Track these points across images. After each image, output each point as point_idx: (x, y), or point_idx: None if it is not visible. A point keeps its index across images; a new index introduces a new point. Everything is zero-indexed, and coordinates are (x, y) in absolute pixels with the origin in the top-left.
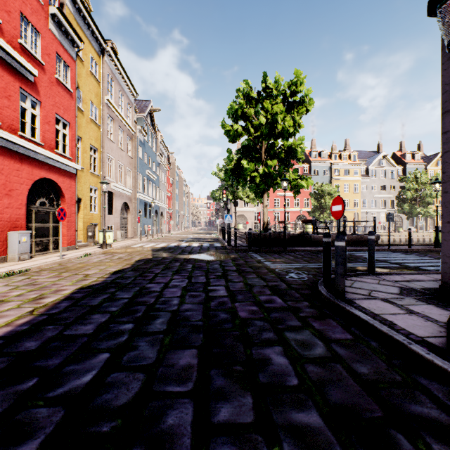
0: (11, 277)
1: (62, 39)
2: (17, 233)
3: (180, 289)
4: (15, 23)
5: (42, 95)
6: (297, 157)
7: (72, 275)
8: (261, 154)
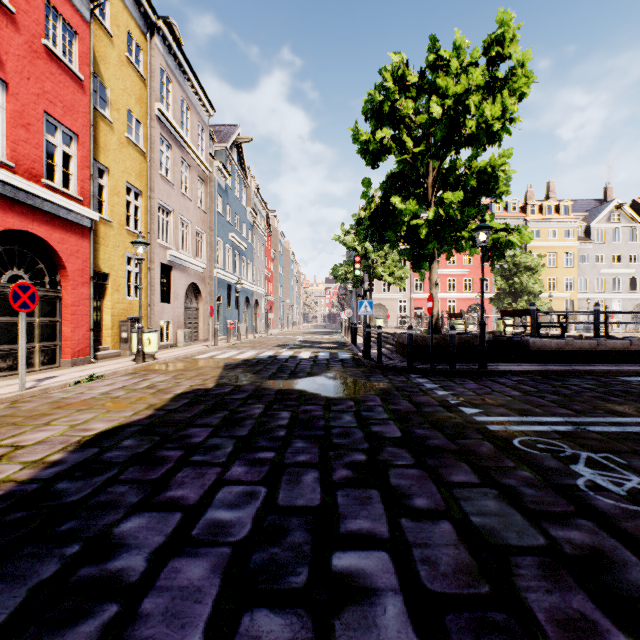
0: None
1: None
2: None
3: (220, 568)
4: None
5: (10, 72)
6: (496, 192)
7: None
8: (425, 188)
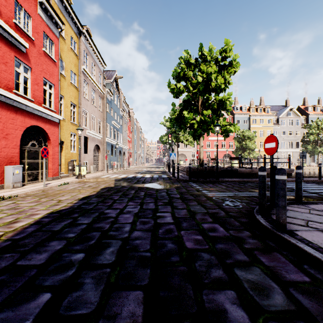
0: (1, 201)
1: (48, 22)
2: (11, 166)
3: (132, 215)
4: (10, 7)
5: (32, 63)
6: (226, 109)
7: (48, 201)
8: (198, 106)
